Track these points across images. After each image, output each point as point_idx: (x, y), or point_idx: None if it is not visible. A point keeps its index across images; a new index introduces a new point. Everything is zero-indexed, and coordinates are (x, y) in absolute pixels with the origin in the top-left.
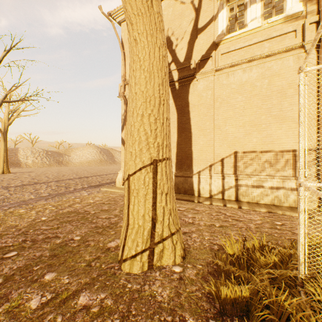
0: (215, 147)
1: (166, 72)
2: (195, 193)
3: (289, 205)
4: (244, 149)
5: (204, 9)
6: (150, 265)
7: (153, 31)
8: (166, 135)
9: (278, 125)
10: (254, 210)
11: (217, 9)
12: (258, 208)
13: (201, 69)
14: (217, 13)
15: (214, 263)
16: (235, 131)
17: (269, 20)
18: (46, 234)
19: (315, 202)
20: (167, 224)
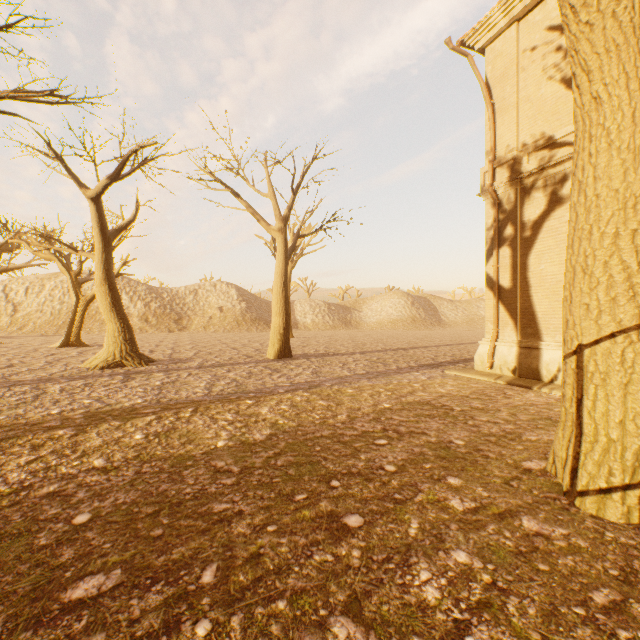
0: None
1: None
2: None
3: None
4: None
5: None
6: None
7: None
8: None
9: None
10: None
11: None
12: None
13: None
14: None
15: None
16: None
17: None
18: (405, 426)
19: None
20: None
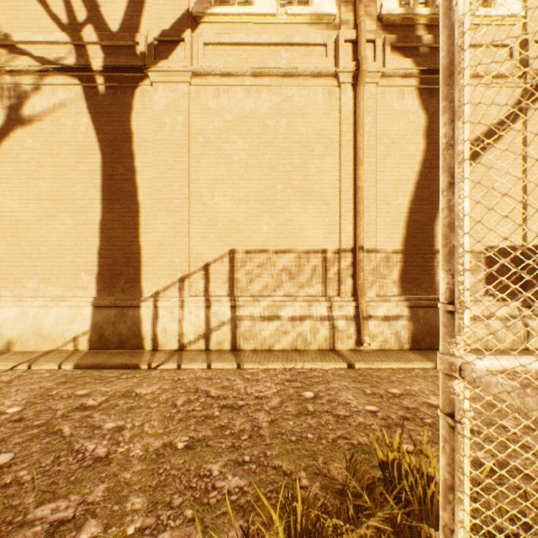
0: (193, 238)
1: None
2: (146, 344)
3: (318, 346)
4: (248, 246)
5: None
6: None
7: None
8: None
9: (303, 204)
10: (266, 368)
11: None
12: (273, 361)
13: (161, 61)
14: None
15: None
16: (231, 208)
17: (290, 10)
18: None
19: (353, 337)
20: None
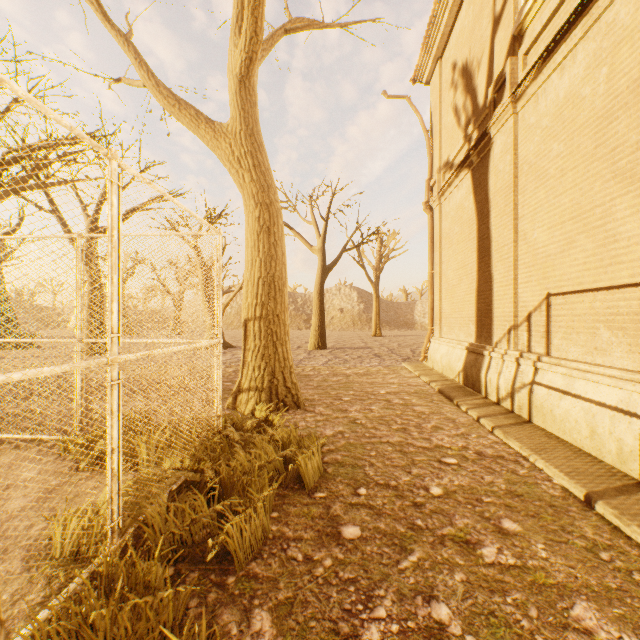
0: (519, 285)
1: (262, 231)
2: (482, 390)
3: (620, 465)
4: (562, 287)
5: None
6: (234, 407)
7: (247, 202)
8: (257, 294)
9: (631, 198)
10: (507, 443)
11: None
12: (519, 441)
13: (493, 113)
14: None
15: None
16: (547, 239)
17: None
18: None
19: None
20: (250, 379)
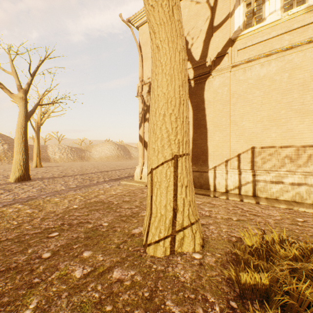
0: (231, 142)
1: (186, 74)
2: (211, 188)
3: (312, 202)
4: (262, 144)
5: (219, 7)
6: (172, 251)
7: (174, 38)
8: (185, 132)
9: (300, 119)
10: (273, 206)
11: (233, 5)
12: (278, 204)
13: (217, 66)
14: (233, 10)
15: (232, 253)
16: (252, 126)
17: (290, 12)
18: (79, 219)
19: None
20: (187, 214)
